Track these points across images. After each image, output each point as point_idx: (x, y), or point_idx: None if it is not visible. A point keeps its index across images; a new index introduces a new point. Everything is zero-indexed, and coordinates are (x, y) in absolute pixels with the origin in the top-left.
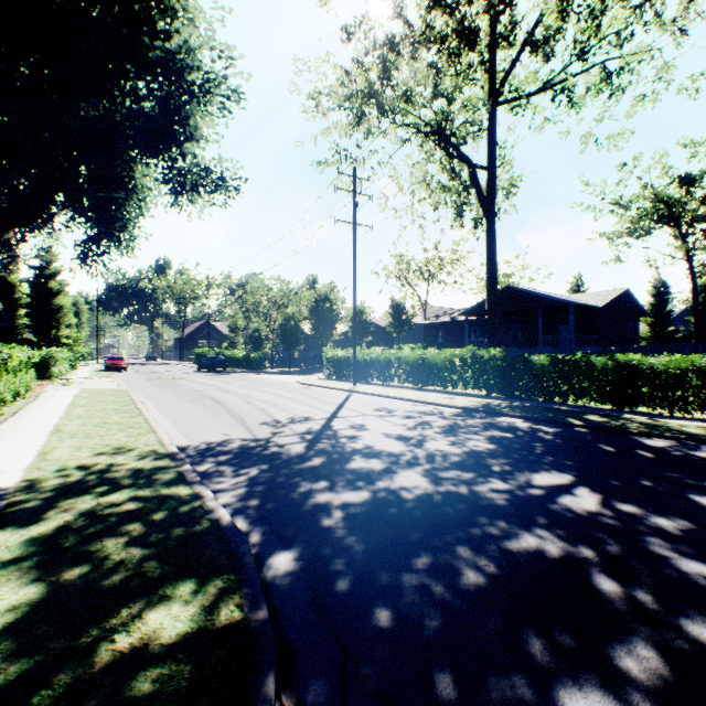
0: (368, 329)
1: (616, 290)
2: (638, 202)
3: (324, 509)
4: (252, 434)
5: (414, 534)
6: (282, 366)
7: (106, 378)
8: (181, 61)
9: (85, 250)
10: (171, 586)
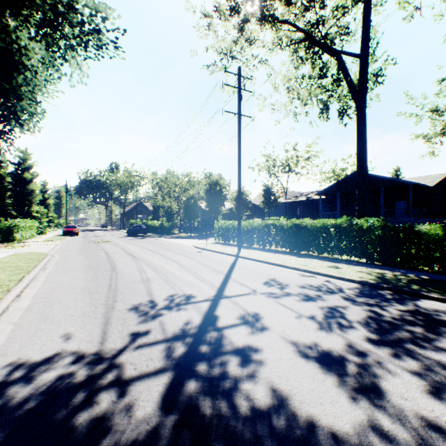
0: (247, 205)
1: (440, 174)
2: None
3: None
4: (101, 337)
5: None
6: (186, 232)
7: (53, 242)
8: None
9: None
10: None
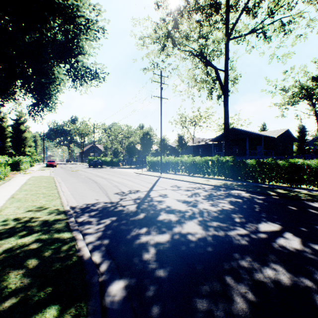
0: (167, 148)
1: (282, 129)
2: (292, 89)
3: (145, 247)
4: (109, 199)
5: (197, 266)
6: (128, 165)
7: (45, 170)
8: (74, 12)
9: (31, 109)
10: (40, 313)
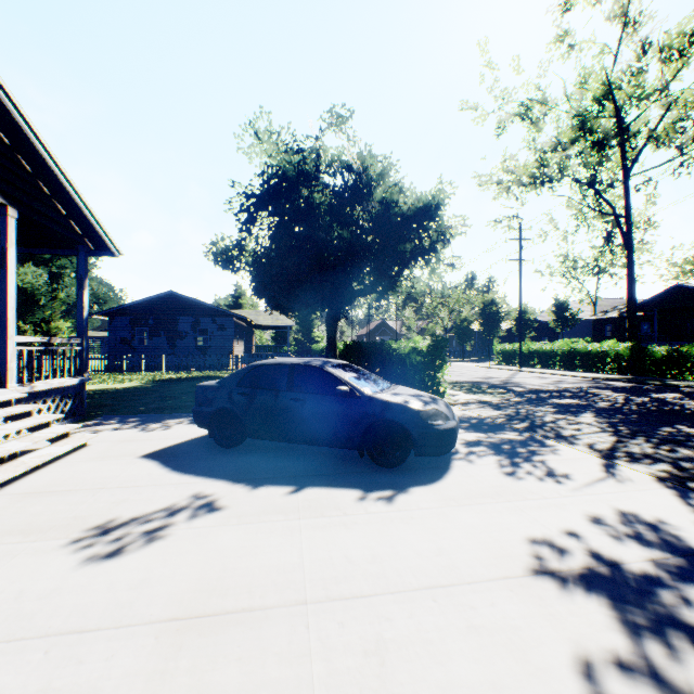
0: (531, 326)
1: None
2: None
3: (515, 390)
4: (474, 380)
5: (541, 392)
6: (456, 357)
7: None
8: (444, 229)
9: (379, 298)
10: (486, 390)
